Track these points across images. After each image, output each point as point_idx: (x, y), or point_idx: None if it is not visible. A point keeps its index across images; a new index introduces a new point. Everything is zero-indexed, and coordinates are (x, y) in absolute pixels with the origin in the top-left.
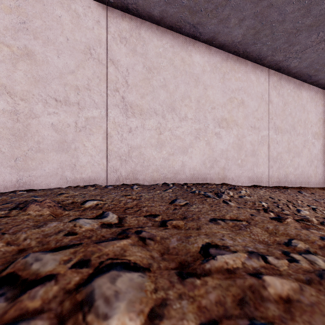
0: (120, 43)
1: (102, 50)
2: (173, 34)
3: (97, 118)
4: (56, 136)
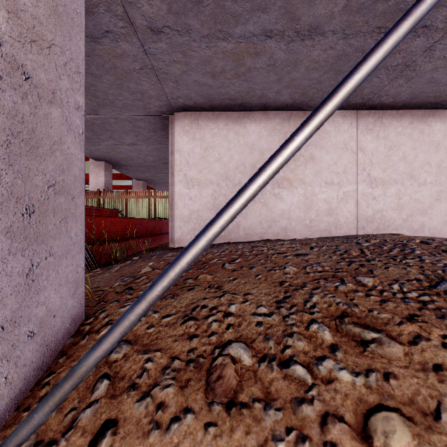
0: (366, 134)
1: (353, 143)
2: (412, 112)
3: (350, 192)
4: (326, 206)
